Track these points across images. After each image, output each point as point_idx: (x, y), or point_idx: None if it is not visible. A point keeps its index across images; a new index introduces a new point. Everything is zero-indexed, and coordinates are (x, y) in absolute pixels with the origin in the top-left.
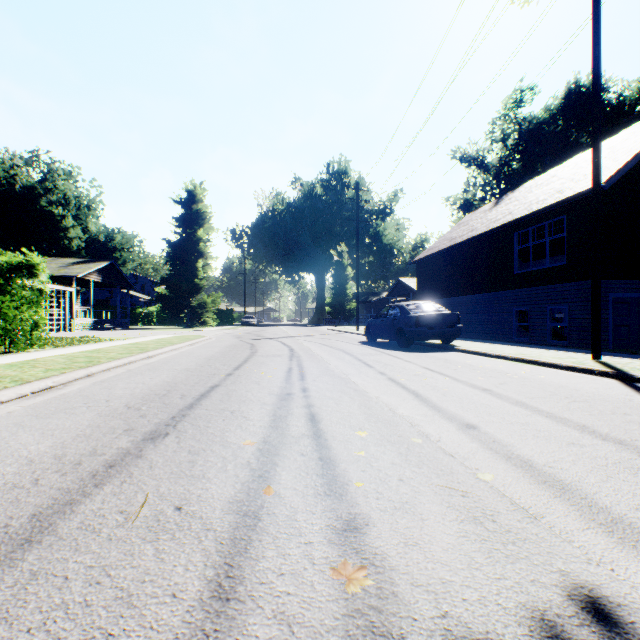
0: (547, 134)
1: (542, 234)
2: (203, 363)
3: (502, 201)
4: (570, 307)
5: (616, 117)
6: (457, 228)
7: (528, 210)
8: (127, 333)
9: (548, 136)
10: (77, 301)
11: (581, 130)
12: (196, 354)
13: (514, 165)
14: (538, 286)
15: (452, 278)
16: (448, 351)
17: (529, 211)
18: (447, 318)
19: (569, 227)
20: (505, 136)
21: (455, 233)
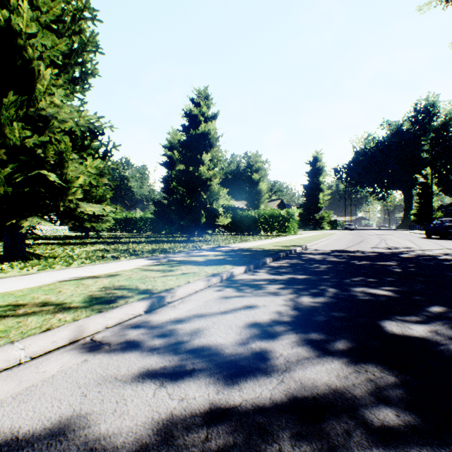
0: None
1: None
2: (351, 239)
3: None
4: None
5: None
6: None
7: None
8: None
9: None
10: None
11: None
12: (344, 237)
13: None
14: None
15: None
16: None
17: None
18: None
19: None
20: None
21: None
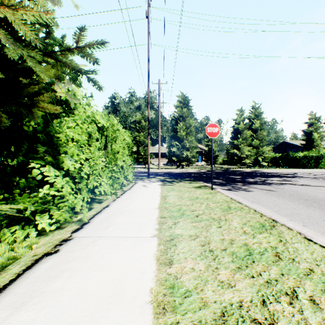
0: None
1: None
2: None
3: None
4: None
5: None
6: None
7: None
8: None
9: None
10: None
11: None
12: None
13: None
14: None
15: None
16: None
17: None
18: None
19: None
20: None
21: None
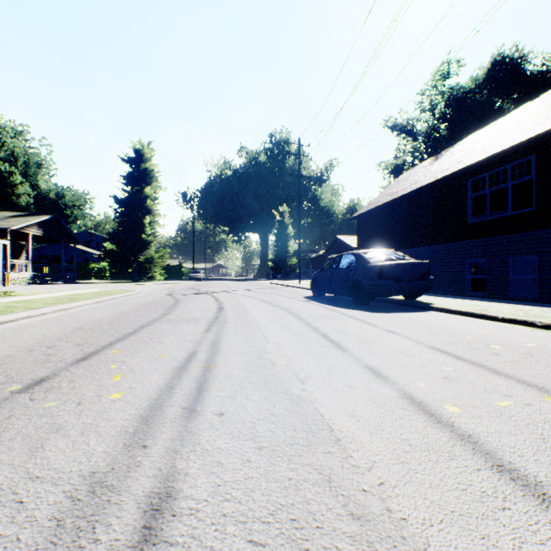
0: (473, 103)
1: (491, 184)
2: (51, 339)
3: (443, 155)
4: (540, 257)
5: (540, 84)
6: (396, 184)
7: (484, 154)
8: (60, 287)
9: (474, 104)
10: (22, 255)
11: (507, 97)
12: (79, 317)
13: (441, 133)
14: (497, 236)
15: (394, 231)
16: (422, 310)
17: (486, 155)
18: (416, 268)
19: (538, 168)
20: (433, 106)
21: (395, 188)
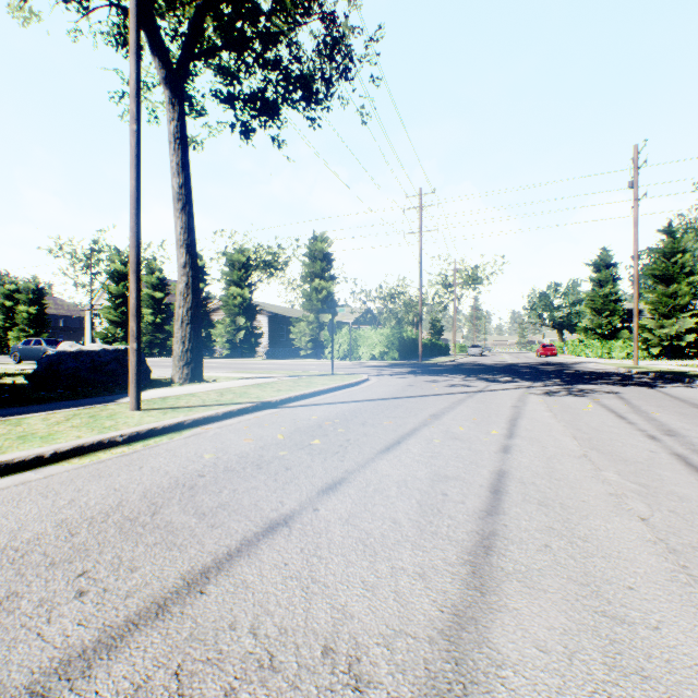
0: None
1: None
2: None
3: None
4: None
5: None
6: None
7: None
8: None
9: None
10: None
11: None
12: None
13: None
14: None
15: None
16: None
17: None
18: None
19: None
20: None
21: None
